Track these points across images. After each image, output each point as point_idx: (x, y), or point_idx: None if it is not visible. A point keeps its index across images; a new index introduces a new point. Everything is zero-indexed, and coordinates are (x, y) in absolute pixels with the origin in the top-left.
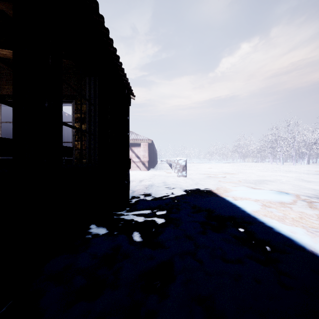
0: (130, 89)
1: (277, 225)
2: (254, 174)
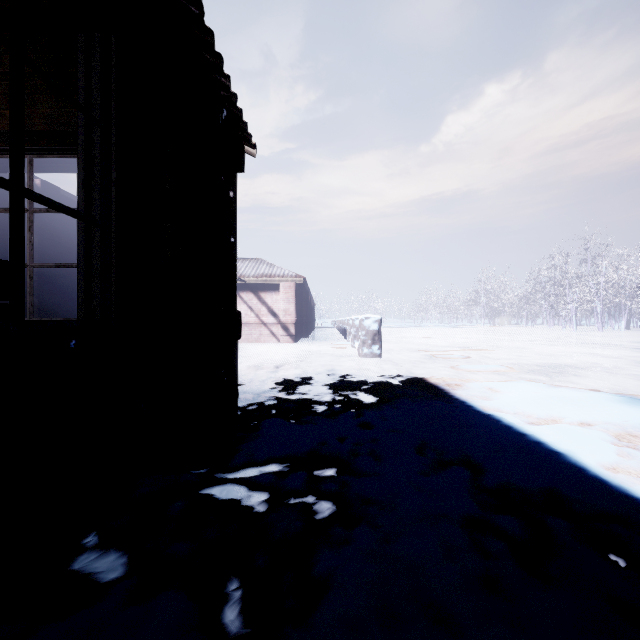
0: (241, 124)
1: None
2: (530, 351)
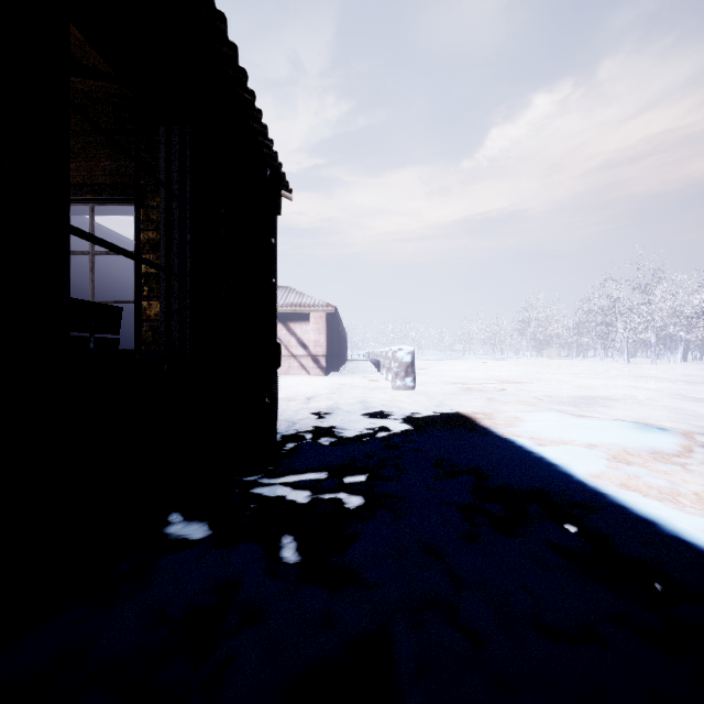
0: (279, 173)
1: (665, 513)
2: (570, 384)
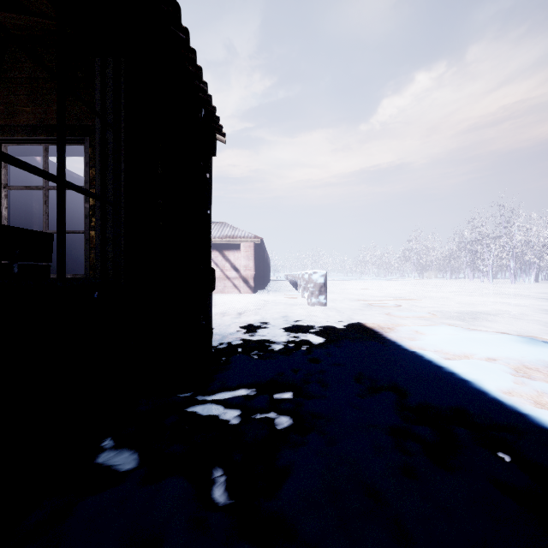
0: (214, 118)
1: None
2: (452, 301)
